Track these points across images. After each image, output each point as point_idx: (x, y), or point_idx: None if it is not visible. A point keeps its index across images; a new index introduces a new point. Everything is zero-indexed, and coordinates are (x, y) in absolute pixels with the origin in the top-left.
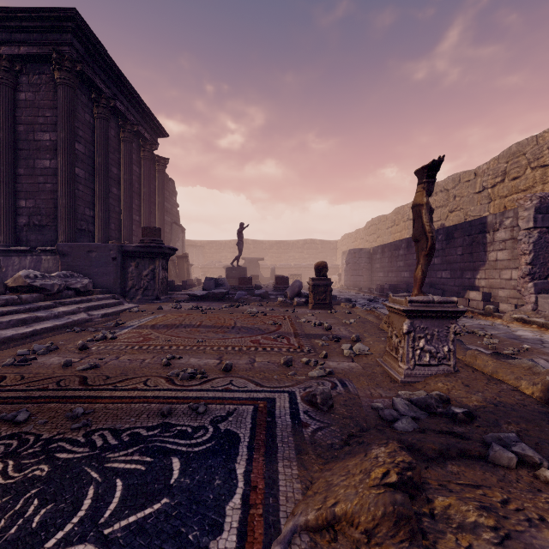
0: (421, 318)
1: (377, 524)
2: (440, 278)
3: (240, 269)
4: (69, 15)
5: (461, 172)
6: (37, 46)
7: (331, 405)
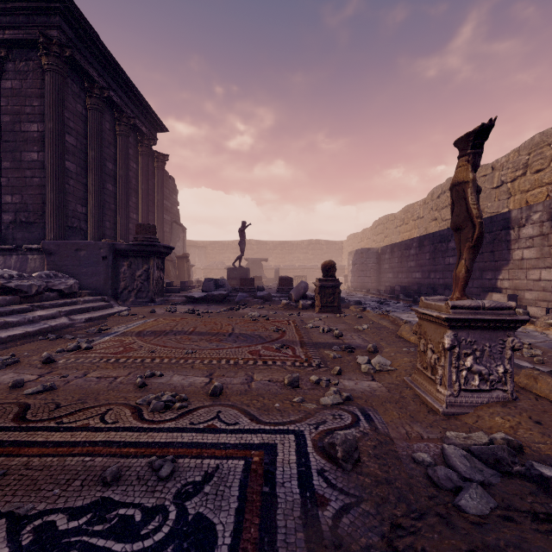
0: (468, 329)
1: None
2: None
3: (242, 270)
4: None
5: None
6: (23, 30)
7: (357, 459)
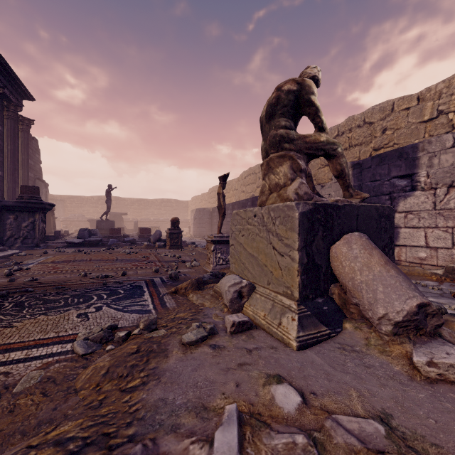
0: (219, 244)
1: (188, 286)
2: None
3: (109, 222)
4: None
5: None
6: None
7: (178, 278)
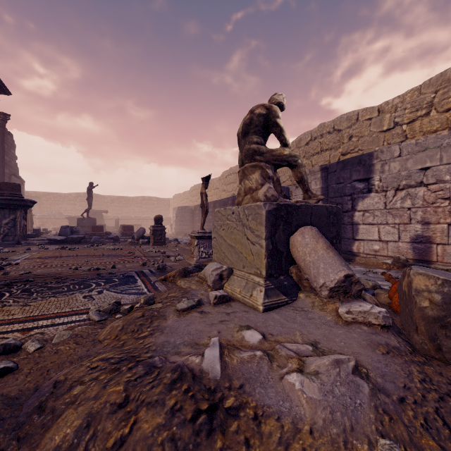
0: (202, 239)
1: (176, 274)
2: None
3: (90, 220)
4: None
5: None
6: None
7: (165, 269)
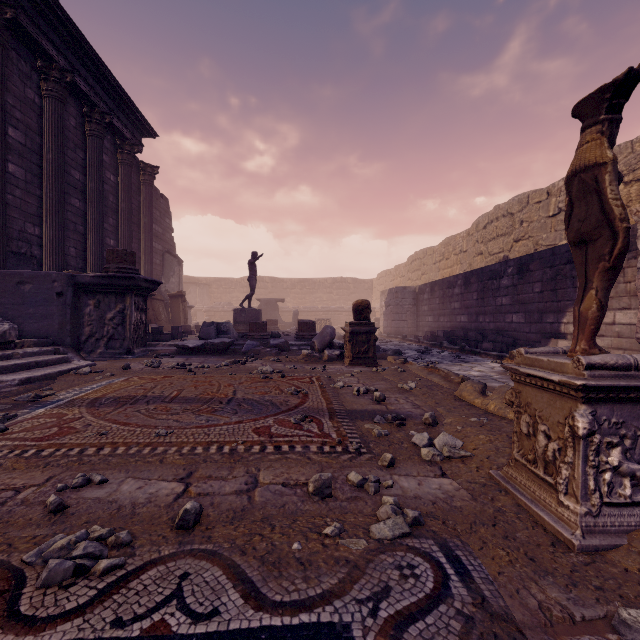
0: (612, 403)
1: None
2: (510, 323)
3: (252, 312)
4: None
5: (529, 192)
6: None
7: None
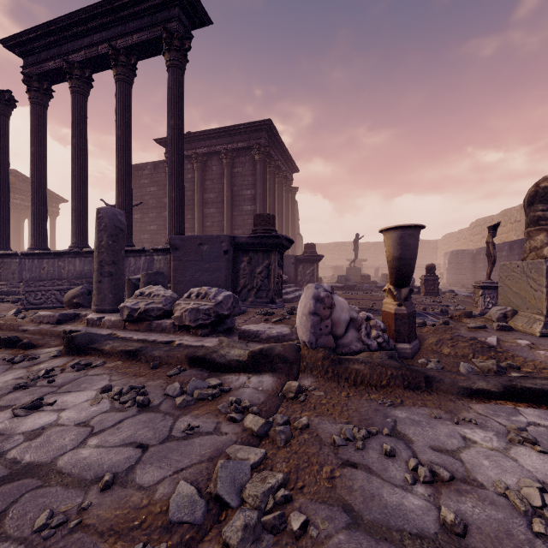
0: (488, 289)
1: (461, 315)
2: None
3: (357, 269)
4: (266, 123)
5: None
6: (246, 142)
7: (448, 313)
